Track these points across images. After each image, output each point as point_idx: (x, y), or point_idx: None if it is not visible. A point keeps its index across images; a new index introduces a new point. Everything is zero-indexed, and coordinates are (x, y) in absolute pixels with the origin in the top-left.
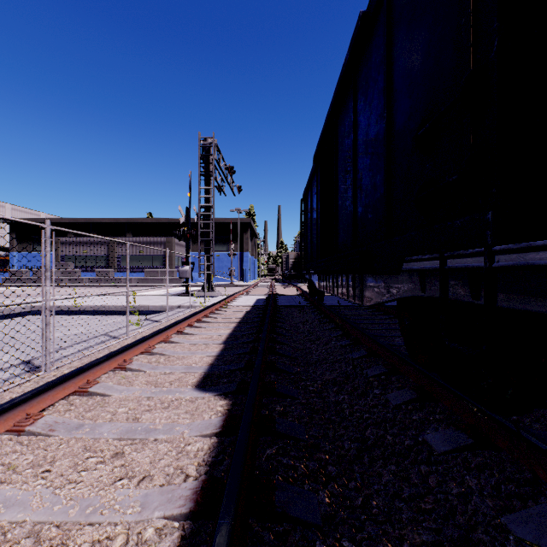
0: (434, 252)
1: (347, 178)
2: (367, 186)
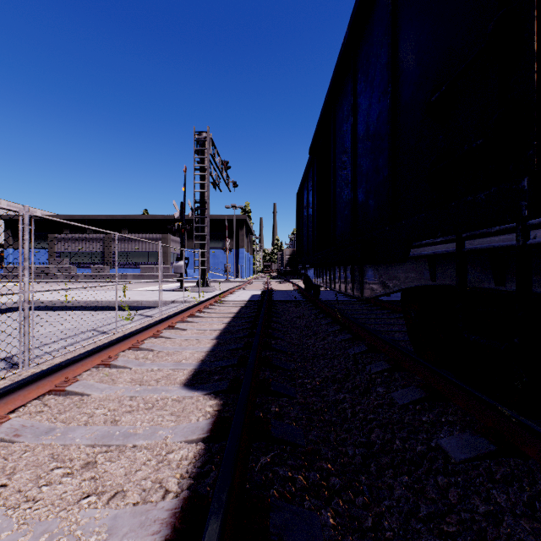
0: (450, 233)
1: (346, 165)
2: (368, 171)
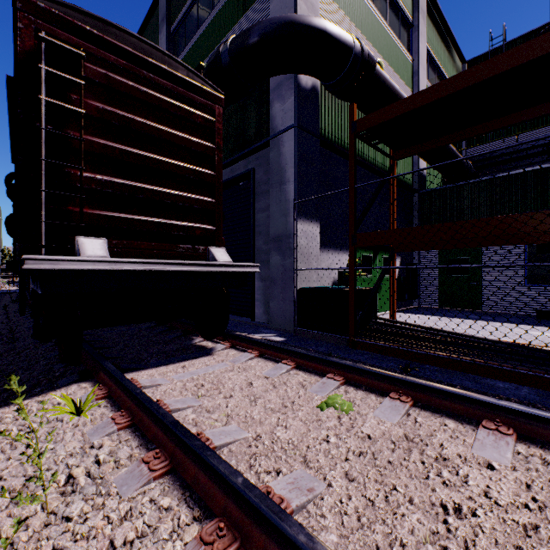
0: None
1: None
2: None
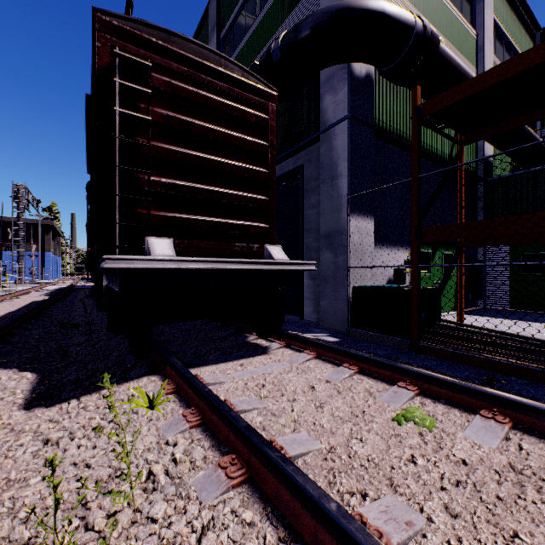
0: None
1: None
2: None
